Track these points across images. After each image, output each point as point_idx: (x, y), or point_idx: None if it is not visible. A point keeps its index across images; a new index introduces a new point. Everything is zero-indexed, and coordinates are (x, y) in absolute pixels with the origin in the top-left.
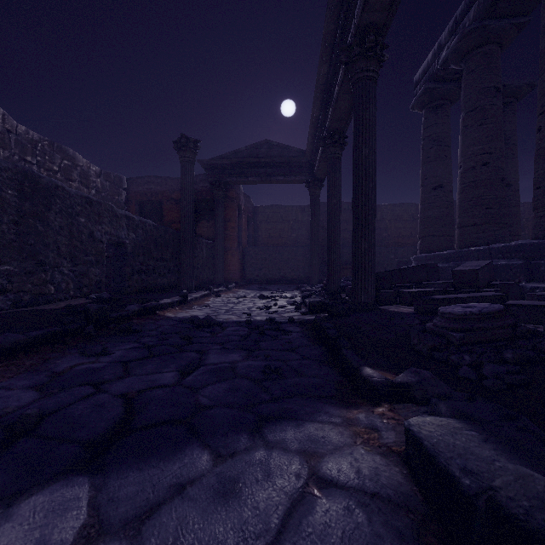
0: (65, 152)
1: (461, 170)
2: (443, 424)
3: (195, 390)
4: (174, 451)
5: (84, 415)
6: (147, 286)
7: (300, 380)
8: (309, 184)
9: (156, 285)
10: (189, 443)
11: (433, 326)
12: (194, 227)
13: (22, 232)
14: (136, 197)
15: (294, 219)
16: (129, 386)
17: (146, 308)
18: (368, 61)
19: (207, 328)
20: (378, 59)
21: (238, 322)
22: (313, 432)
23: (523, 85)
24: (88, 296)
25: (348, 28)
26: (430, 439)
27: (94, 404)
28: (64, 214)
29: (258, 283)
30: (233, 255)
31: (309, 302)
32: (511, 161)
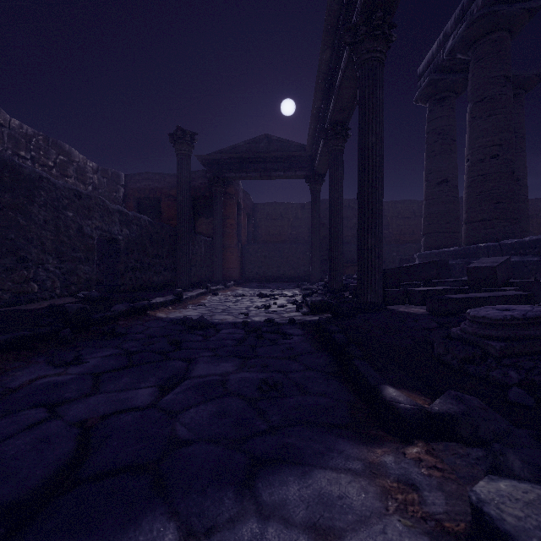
0: (61, 147)
1: (468, 163)
2: (532, 500)
3: (173, 415)
4: (125, 524)
5: (19, 456)
6: (142, 284)
7: (304, 399)
8: (310, 179)
9: (151, 283)
10: (150, 507)
11: (462, 332)
12: (193, 224)
13: (1, 226)
14: (134, 193)
15: (294, 216)
16: (93, 408)
17: (135, 308)
18: (375, 41)
19: (199, 330)
20: (386, 38)
21: (235, 323)
22: (325, 487)
23: (532, 76)
24: (75, 295)
25: (353, 6)
26: (526, 538)
27: (39, 437)
28: (49, 207)
29: (257, 281)
30: (232, 252)
31: (311, 302)
32: (519, 155)
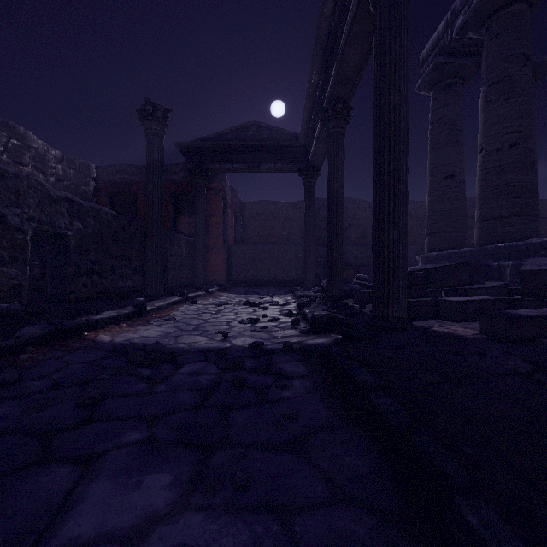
0: (14, 129)
1: (482, 153)
2: None
3: None
4: None
5: None
6: (102, 291)
7: None
8: (303, 172)
9: (115, 289)
10: None
11: None
12: (173, 223)
13: None
14: (107, 187)
15: (285, 216)
16: None
17: (62, 330)
18: None
19: (148, 367)
20: None
21: (206, 350)
22: None
23: (544, 62)
24: None
25: None
26: None
27: None
28: None
29: (245, 286)
30: (218, 253)
31: (312, 316)
32: None
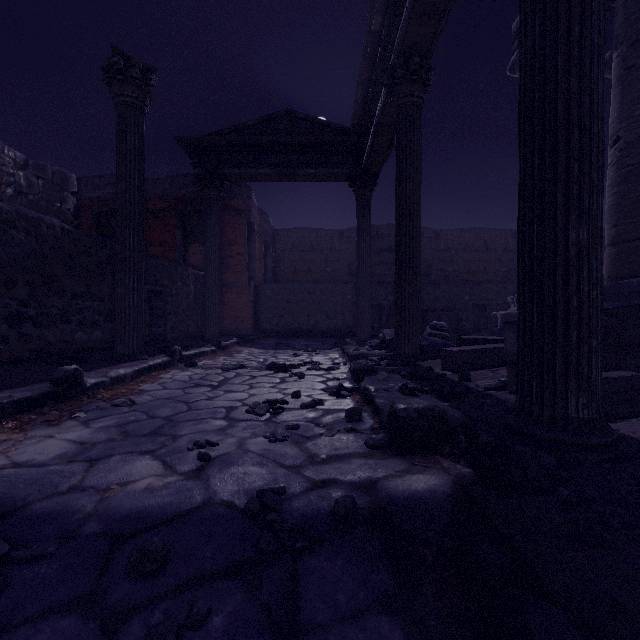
0: None
1: (619, 145)
2: None
3: None
4: None
5: None
6: (41, 348)
7: None
8: (355, 181)
9: (69, 345)
10: None
11: None
12: (182, 253)
13: None
14: (92, 206)
15: (329, 247)
16: None
17: None
18: None
19: None
20: None
21: (126, 530)
22: None
23: None
24: None
25: None
26: None
27: None
28: None
29: (277, 336)
30: (240, 294)
31: (394, 413)
32: None
